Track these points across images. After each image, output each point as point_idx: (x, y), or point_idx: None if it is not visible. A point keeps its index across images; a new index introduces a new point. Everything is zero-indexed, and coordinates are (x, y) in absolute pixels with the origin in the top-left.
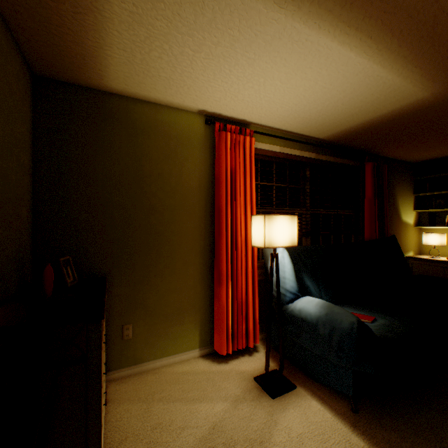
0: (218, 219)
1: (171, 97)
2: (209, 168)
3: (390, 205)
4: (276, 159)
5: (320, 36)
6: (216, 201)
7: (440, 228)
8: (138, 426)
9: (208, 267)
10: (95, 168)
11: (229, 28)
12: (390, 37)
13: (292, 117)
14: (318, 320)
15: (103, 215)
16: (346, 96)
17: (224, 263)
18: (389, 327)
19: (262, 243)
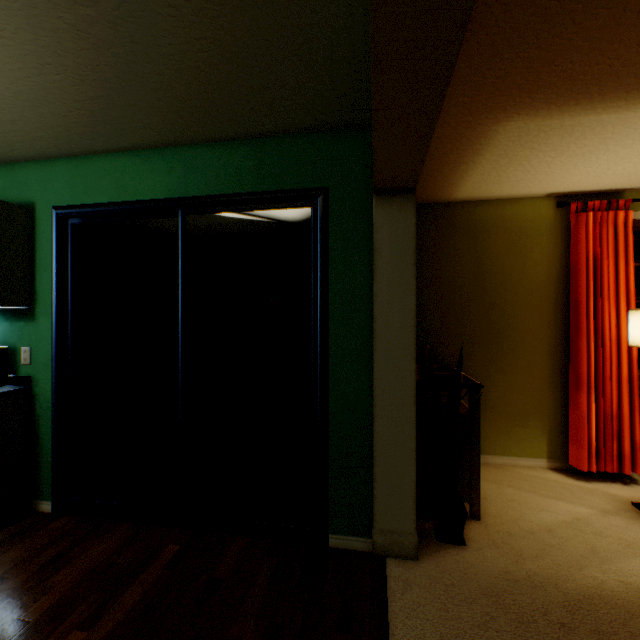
0: (573, 314)
1: (515, 192)
2: (560, 256)
3: None
4: None
5: None
6: (571, 294)
7: None
8: (493, 495)
9: (559, 369)
10: (440, 271)
11: (599, 135)
12: None
13: None
14: None
15: (447, 313)
16: None
17: (583, 365)
18: None
19: None
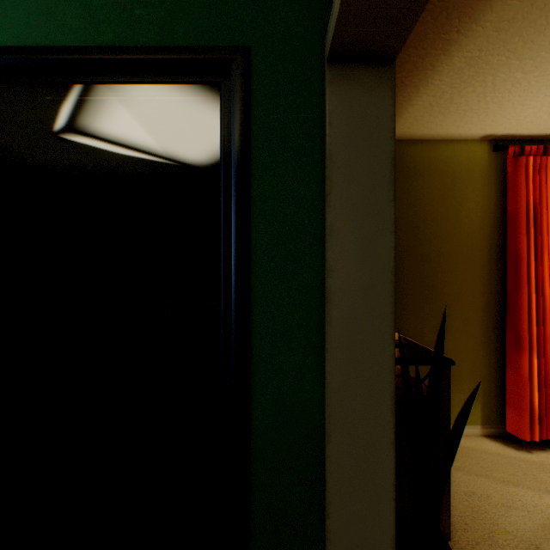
0: (512, 268)
1: (455, 129)
2: (493, 205)
3: None
4: None
5: None
6: (509, 246)
7: None
8: None
9: (493, 327)
10: None
11: None
12: None
13: None
14: None
15: None
16: None
17: (525, 324)
18: None
19: None
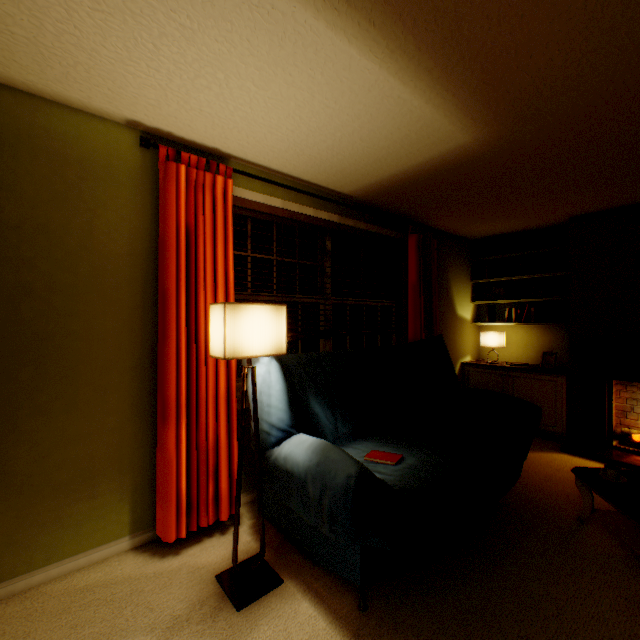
0: (163, 311)
1: (60, 86)
2: (152, 223)
3: (442, 294)
4: (278, 220)
5: (295, 4)
6: (161, 281)
7: (500, 325)
8: None
9: (150, 392)
10: None
11: None
12: (402, 29)
13: (293, 154)
14: (308, 473)
15: None
16: (363, 127)
17: (172, 386)
18: (417, 471)
19: (222, 352)
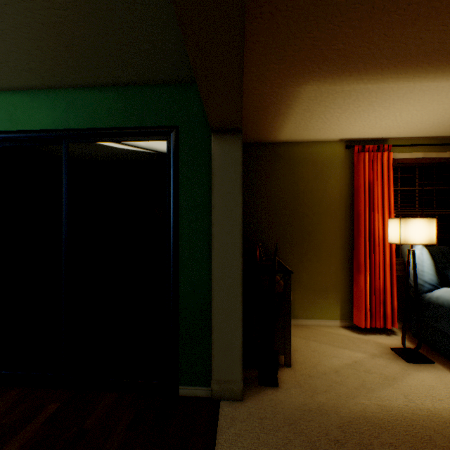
0: (356, 221)
1: (319, 137)
2: (348, 181)
3: None
4: (418, 164)
5: (449, 82)
6: (355, 208)
7: None
8: (302, 347)
9: (347, 259)
10: (270, 191)
11: (368, 99)
12: None
13: (435, 127)
14: None
15: (274, 220)
16: None
17: (362, 256)
18: None
19: (397, 241)
